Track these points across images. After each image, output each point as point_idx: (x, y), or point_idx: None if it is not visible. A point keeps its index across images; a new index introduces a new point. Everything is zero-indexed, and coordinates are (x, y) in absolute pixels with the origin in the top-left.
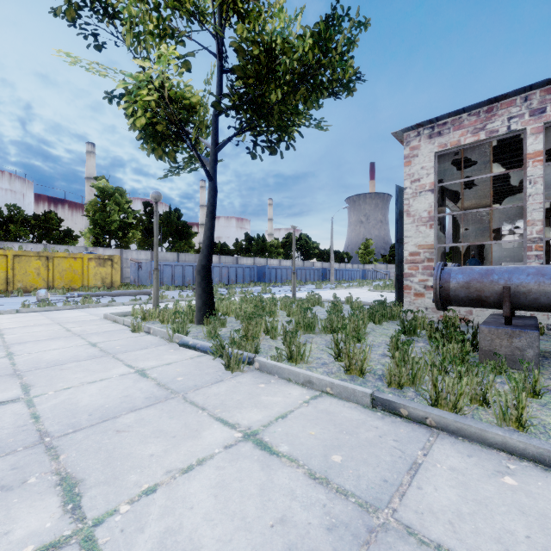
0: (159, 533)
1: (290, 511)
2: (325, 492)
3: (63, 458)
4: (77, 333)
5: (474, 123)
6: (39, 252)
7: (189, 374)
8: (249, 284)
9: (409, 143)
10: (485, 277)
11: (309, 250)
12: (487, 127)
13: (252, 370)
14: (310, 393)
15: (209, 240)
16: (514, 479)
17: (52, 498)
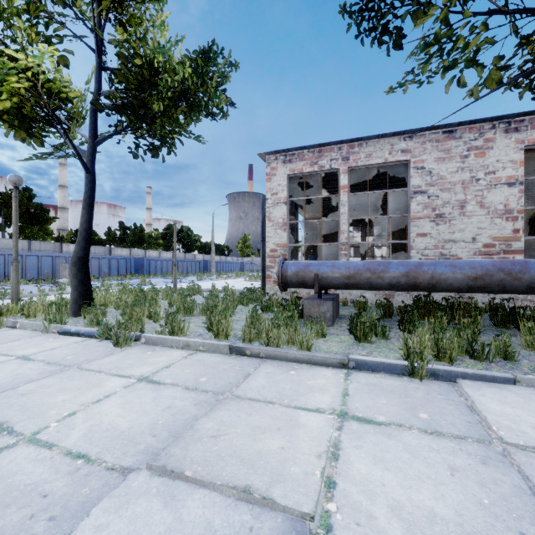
0: (87, 427)
1: (173, 403)
2: (195, 393)
3: None
4: None
5: (311, 158)
6: None
7: (79, 354)
8: (125, 276)
9: (270, 164)
10: (307, 268)
11: (191, 243)
12: (319, 163)
13: (139, 345)
14: (188, 352)
15: (87, 232)
16: (295, 371)
17: None
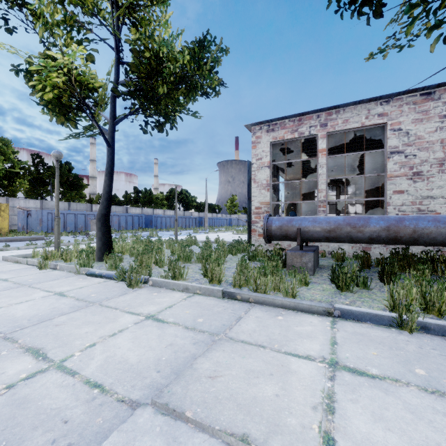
0: (103, 358)
1: (175, 341)
2: (193, 332)
3: (21, 341)
4: None
5: (292, 126)
6: None
7: (100, 292)
8: (138, 230)
9: (255, 133)
10: (289, 223)
11: (188, 203)
12: (299, 130)
13: (147, 286)
14: (187, 294)
15: (108, 194)
16: (282, 317)
17: (25, 357)
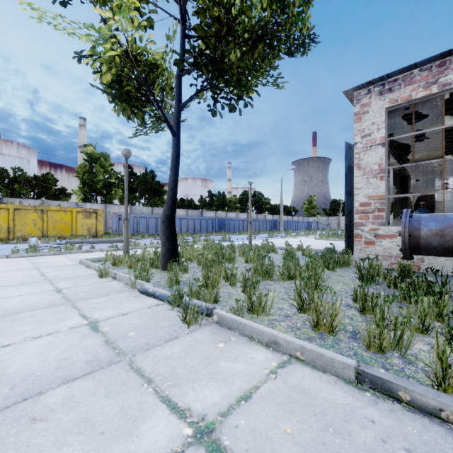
0: None
1: None
2: None
3: None
4: (49, 278)
5: (426, 78)
6: (35, 206)
7: (143, 328)
8: (211, 233)
9: (359, 100)
10: None
11: (262, 205)
12: (440, 81)
13: (211, 323)
14: (276, 357)
15: (173, 192)
16: None
17: None
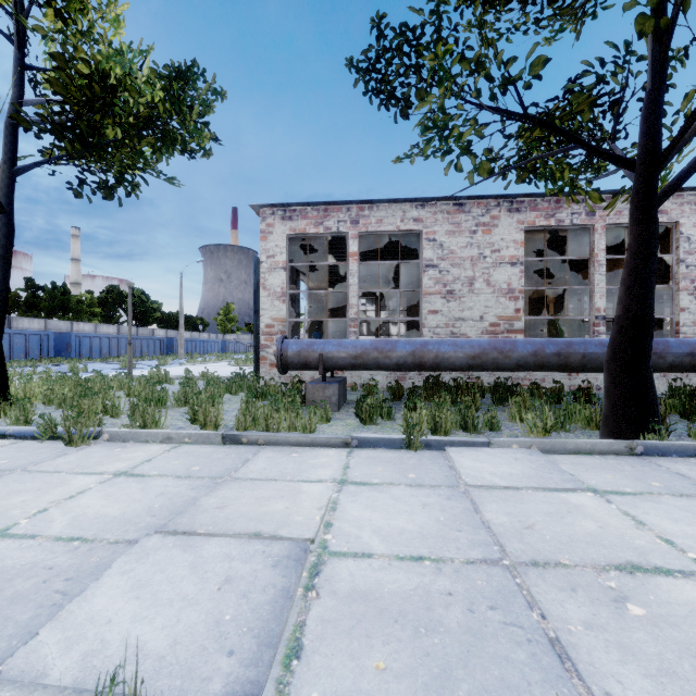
0: (69, 518)
1: (166, 490)
2: (189, 480)
3: None
4: None
5: (316, 217)
6: None
7: (15, 457)
8: (39, 361)
9: (265, 219)
10: (310, 347)
11: (146, 313)
12: (325, 224)
13: (101, 442)
14: (170, 446)
15: (0, 296)
16: (297, 454)
17: None
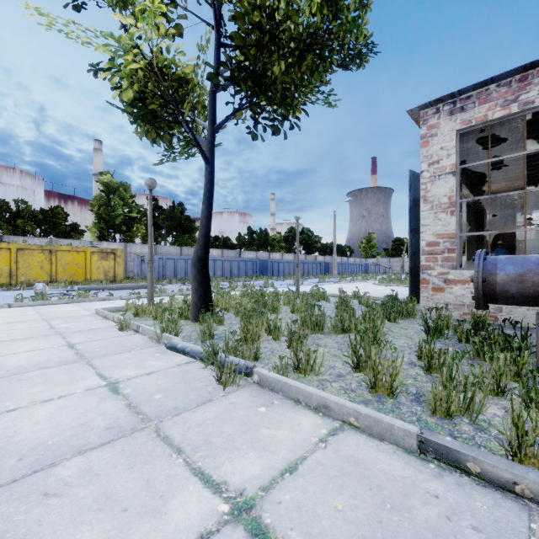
0: None
1: None
2: None
3: None
4: (59, 331)
5: (505, 95)
6: (42, 246)
7: (171, 390)
8: (251, 278)
9: (426, 121)
10: None
11: (311, 244)
12: (520, 99)
13: (250, 384)
14: (327, 423)
15: (206, 229)
16: None
17: None
